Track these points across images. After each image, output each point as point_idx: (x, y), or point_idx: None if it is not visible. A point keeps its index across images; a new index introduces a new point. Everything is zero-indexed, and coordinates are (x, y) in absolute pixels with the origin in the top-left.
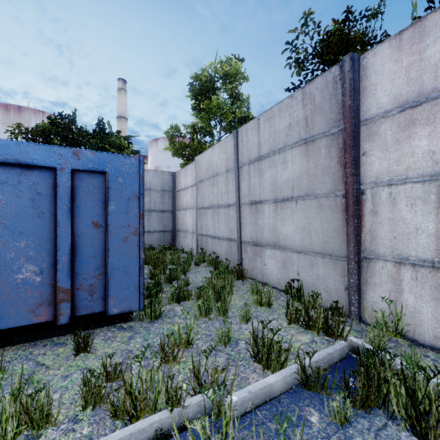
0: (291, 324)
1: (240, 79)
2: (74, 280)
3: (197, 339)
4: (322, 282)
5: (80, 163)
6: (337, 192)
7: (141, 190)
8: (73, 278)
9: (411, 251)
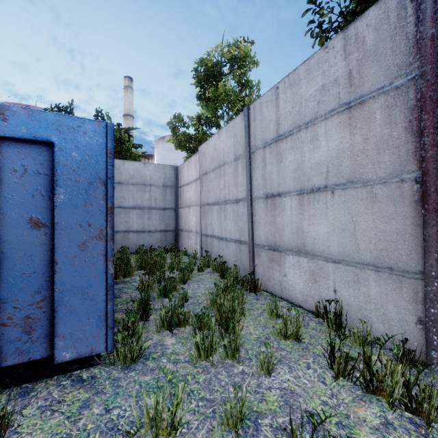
0: (338, 378)
1: (249, 64)
2: None
3: (188, 421)
4: (374, 306)
5: (7, 126)
6: (404, 174)
7: (109, 171)
8: None
9: None
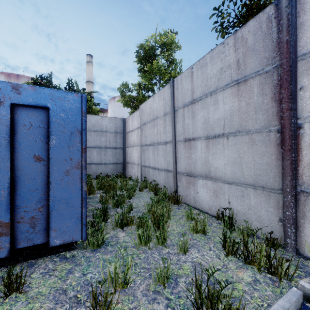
0: (228, 255)
1: (174, 48)
2: (14, 213)
3: (135, 279)
4: (253, 211)
5: (20, 97)
6: (271, 127)
7: (83, 125)
8: (14, 211)
9: None
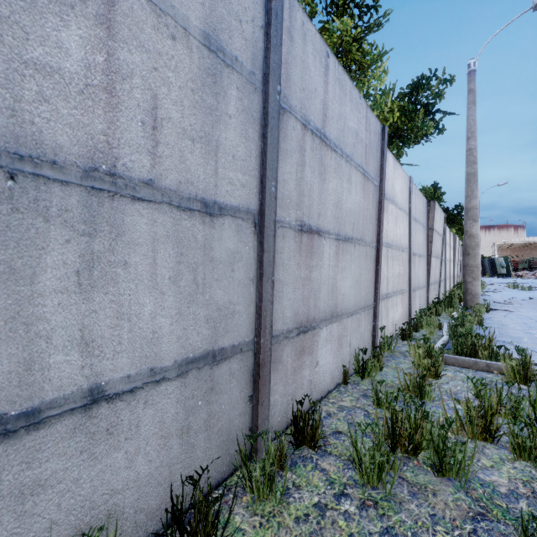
0: (434, 378)
1: None
2: None
3: None
4: (363, 339)
5: None
6: (374, 243)
7: None
8: None
9: (384, 290)
